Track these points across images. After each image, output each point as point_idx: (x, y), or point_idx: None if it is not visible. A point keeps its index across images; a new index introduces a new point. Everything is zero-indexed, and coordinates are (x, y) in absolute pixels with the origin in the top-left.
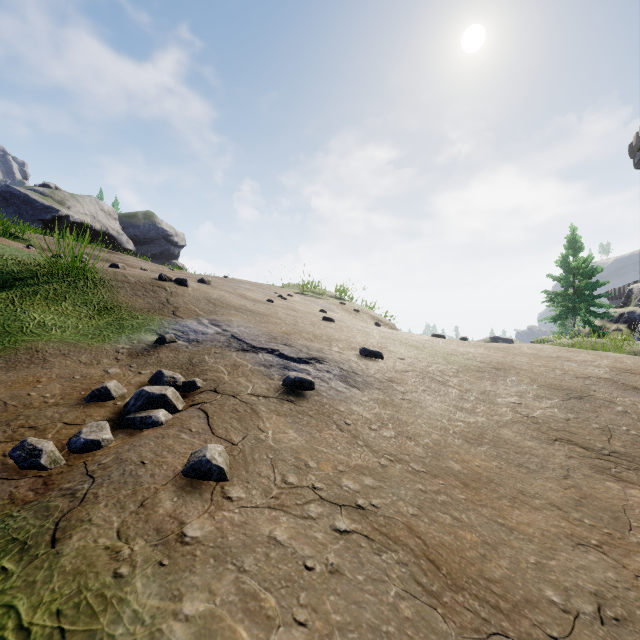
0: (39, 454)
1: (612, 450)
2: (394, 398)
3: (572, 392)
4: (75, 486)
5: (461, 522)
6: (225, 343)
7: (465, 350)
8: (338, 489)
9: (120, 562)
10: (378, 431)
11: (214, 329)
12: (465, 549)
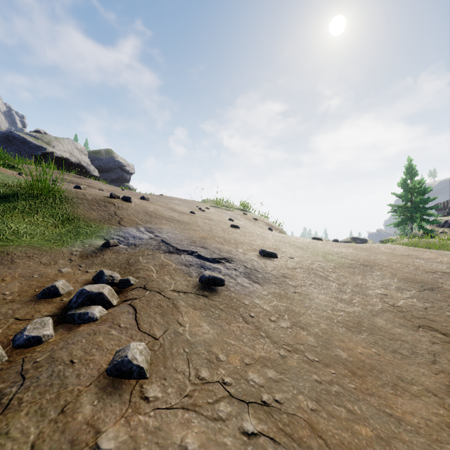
0: None
1: None
2: (288, 291)
3: (425, 284)
4: (5, 388)
5: (355, 414)
6: (156, 246)
7: (338, 250)
8: (245, 384)
9: None
10: (276, 322)
11: (148, 235)
12: (362, 447)
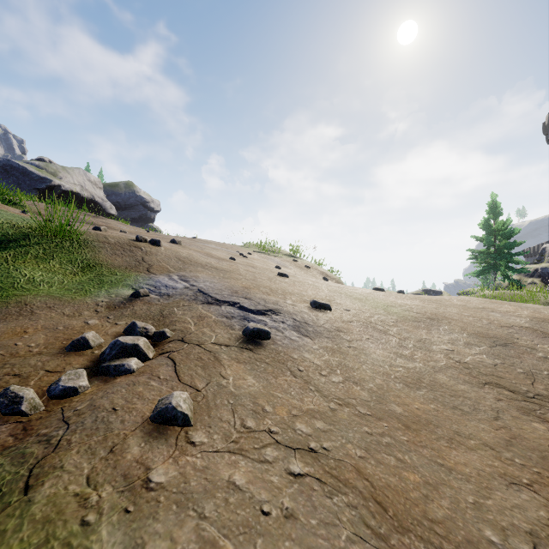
0: (20, 401)
1: (536, 393)
2: (341, 346)
3: (498, 340)
4: (51, 432)
5: (404, 463)
6: (192, 297)
7: (402, 302)
8: (292, 433)
9: (88, 509)
10: (328, 377)
11: (183, 284)
12: (409, 490)
